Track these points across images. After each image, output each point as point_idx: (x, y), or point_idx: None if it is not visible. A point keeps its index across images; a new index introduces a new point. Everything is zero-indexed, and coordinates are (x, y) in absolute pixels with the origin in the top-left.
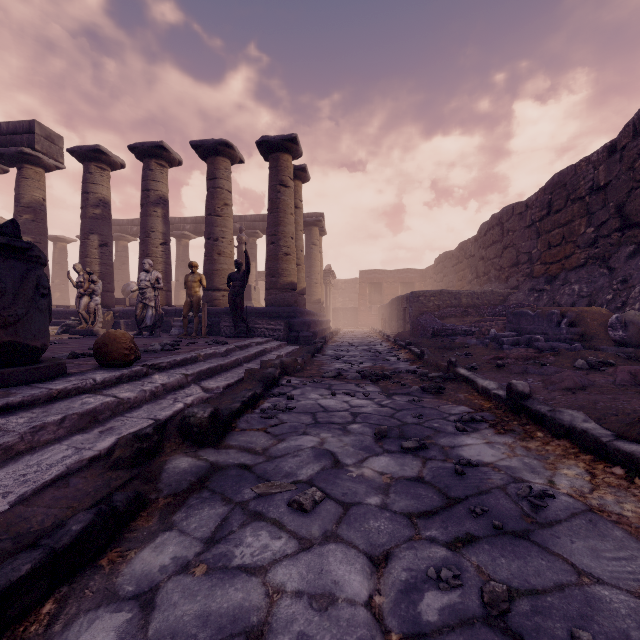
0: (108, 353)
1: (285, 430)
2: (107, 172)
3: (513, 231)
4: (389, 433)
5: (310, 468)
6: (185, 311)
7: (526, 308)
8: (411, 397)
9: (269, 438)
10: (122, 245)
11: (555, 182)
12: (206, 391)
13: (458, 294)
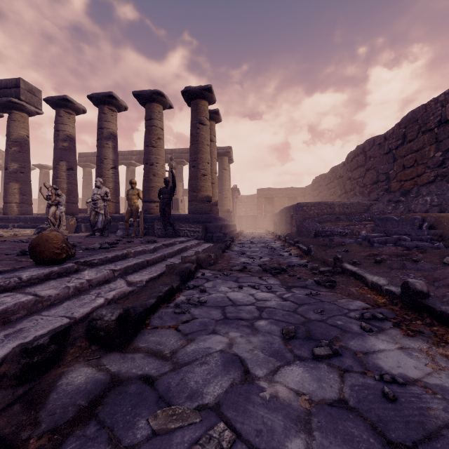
0: (40, 252)
1: (195, 327)
2: (73, 116)
3: (374, 157)
4: (296, 332)
5: (218, 384)
6: (126, 217)
7: (391, 214)
8: (308, 290)
9: (179, 338)
10: (87, 171)
11: (409, 118)
12: (130, 284)
13: (332, 205)
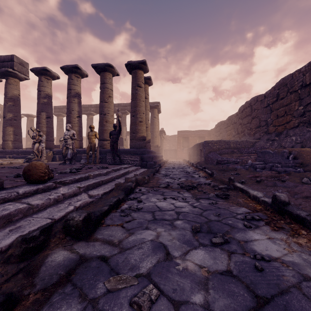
0: (30, 175)
1: (134, 225)
2: (50, 81)
3: (257, 109)
4: (201, 228)
5: (149, 261)
6: (87, 151)
7: (268, 149)
8: (210, 200)
9: (124, 232)
10: (60, 118)
11: (281, 83)
12: (91, 197)
13: (229, 142)
